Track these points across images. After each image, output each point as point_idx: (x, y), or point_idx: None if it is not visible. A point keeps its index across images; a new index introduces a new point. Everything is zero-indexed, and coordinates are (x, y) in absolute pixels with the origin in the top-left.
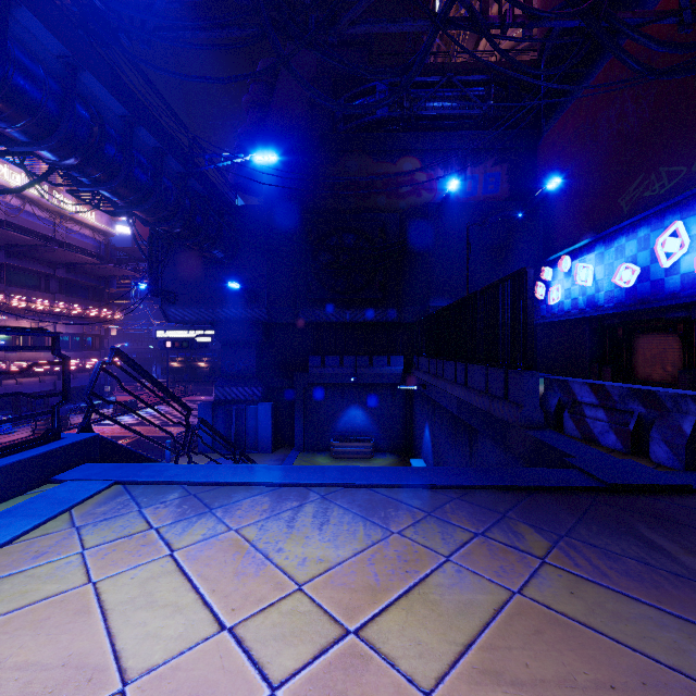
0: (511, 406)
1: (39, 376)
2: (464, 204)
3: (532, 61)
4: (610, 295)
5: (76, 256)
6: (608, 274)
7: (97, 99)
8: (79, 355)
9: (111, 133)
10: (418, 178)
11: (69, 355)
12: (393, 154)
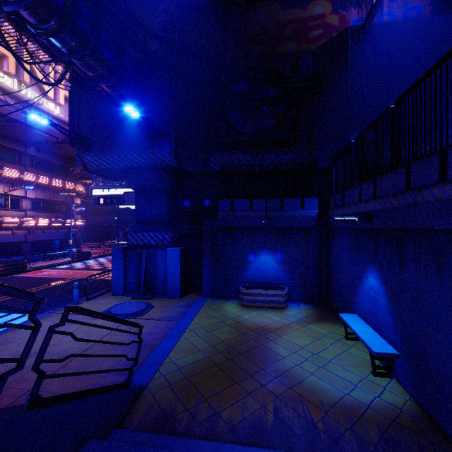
0: None
1: (12, 230)
2: (392, 24)
3: None
4: None
5: (36, 133)
6: None
7: None
8: (48, 215)
9: None
10: (329, 21)
11: (38, 215)
12: None
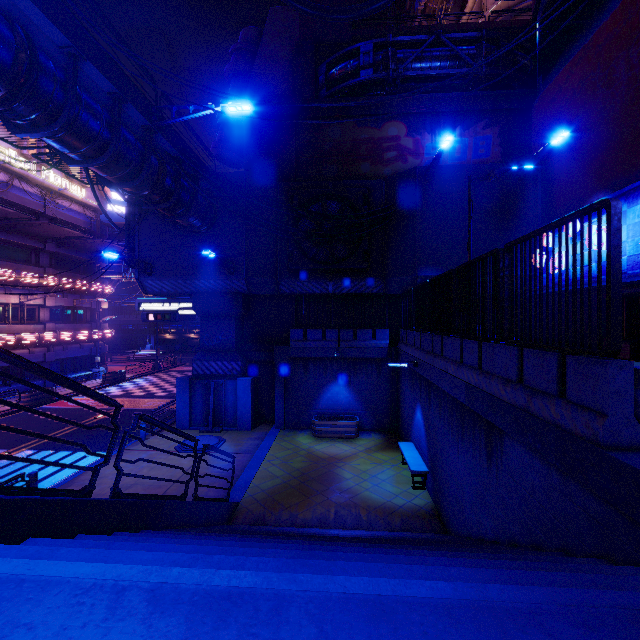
0: (577, 410)
1: (29, 348)
2: (455, 167)
3: (523, 20)
4: (636, 259)
5: (63, 230)
6: (633, 236)
7: (29, 22)
8: (70, 327)
9: (48, 64)
10: (403, 143)
11: (59, 327)
12: (377, 119)
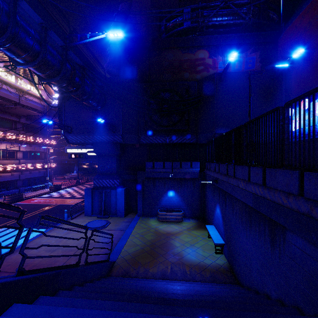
0: None
1: (11, 172)
2: (236, 73)
3: None
4: None
5: (28, 111)
6: None
7: None
8: (33, 161)
9: None
10: (207, 62)
11: (27, 161)
12: (193, 49)
